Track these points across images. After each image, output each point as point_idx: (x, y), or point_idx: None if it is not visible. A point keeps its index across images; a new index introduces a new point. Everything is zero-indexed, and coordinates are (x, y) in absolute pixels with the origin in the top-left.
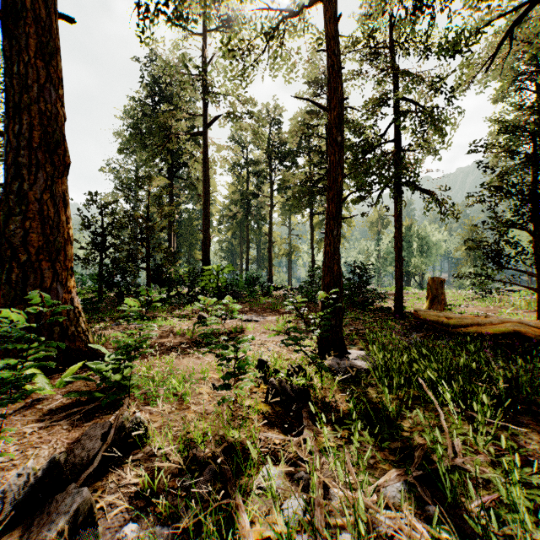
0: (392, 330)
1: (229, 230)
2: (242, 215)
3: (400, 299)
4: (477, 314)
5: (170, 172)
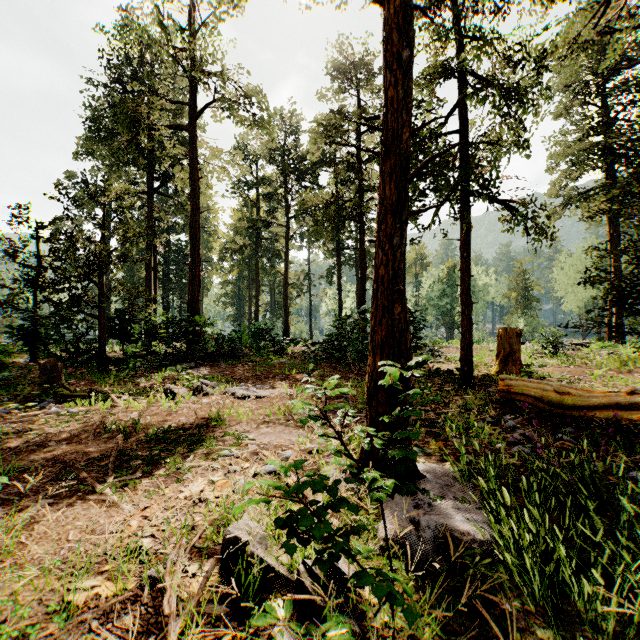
0: (470, 411)
1: (233, 269)
2: (250, 249)
3: (469, 359)
4: (565, 378)
5: (148, 186)
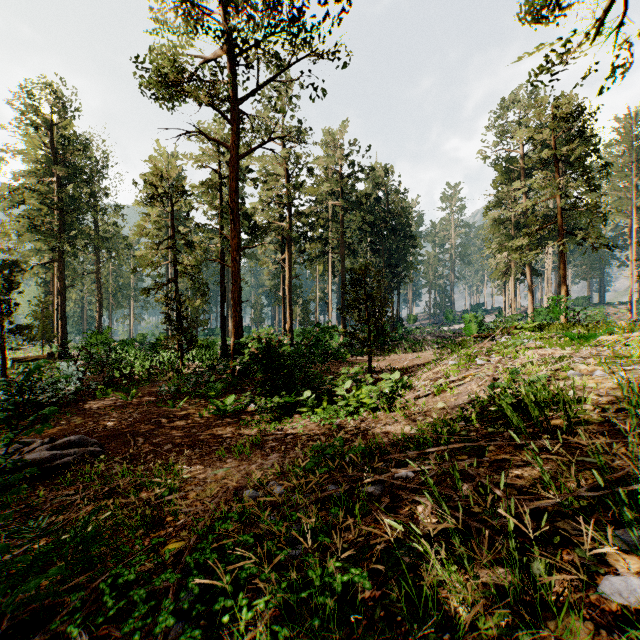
0: None
1: None
2: None
3: None
4: None
5: None
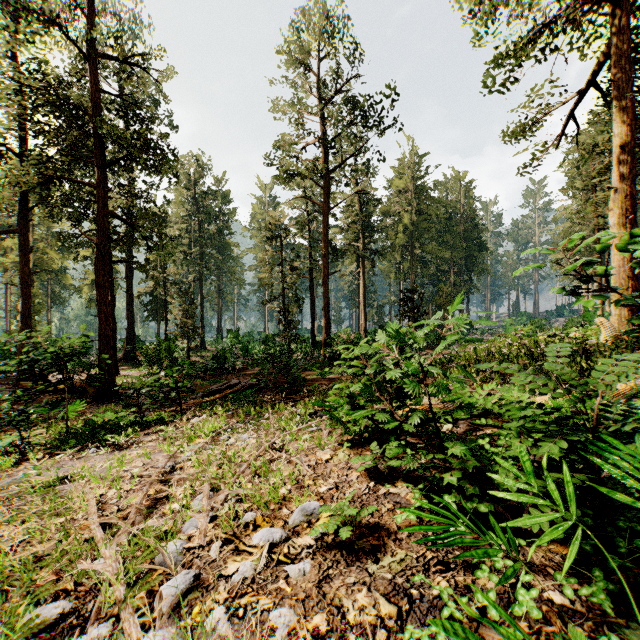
0: None
1: None
2: None
3: None
4: None
5: None
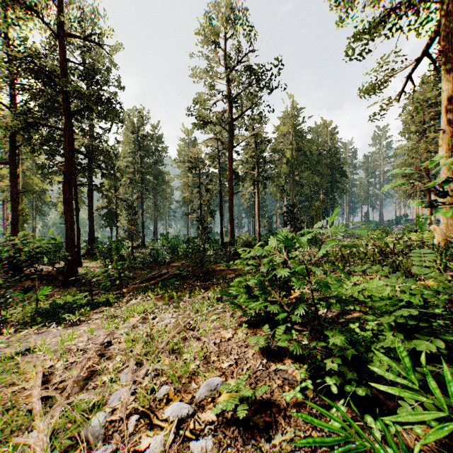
0: None
1: None
2: None
3: None
4: None
5: None
